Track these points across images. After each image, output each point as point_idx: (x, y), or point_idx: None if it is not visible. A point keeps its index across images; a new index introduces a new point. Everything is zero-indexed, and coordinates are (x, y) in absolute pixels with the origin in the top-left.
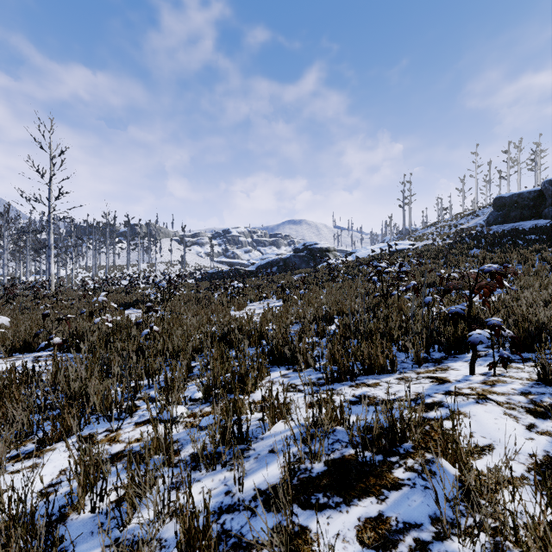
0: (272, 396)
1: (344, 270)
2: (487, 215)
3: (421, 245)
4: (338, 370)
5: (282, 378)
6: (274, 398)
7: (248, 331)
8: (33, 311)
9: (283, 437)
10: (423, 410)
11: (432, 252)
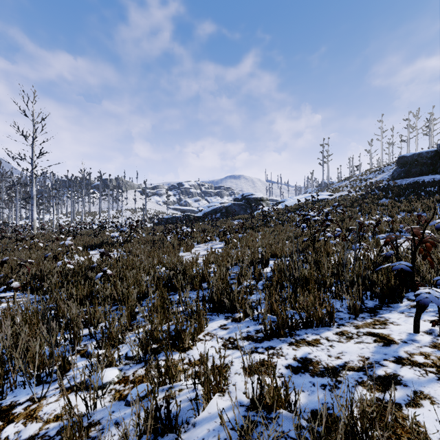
0: (206, 368)
1: (275, 216)
2: (392, 171)
3: (338, 195)
4: (277, 325)
5: (221, 329)
6: (209, 370)
7: (192, 275)
8: (10, 253)
9: (218, 424)
10: (378, 387)
11: (348, 201)
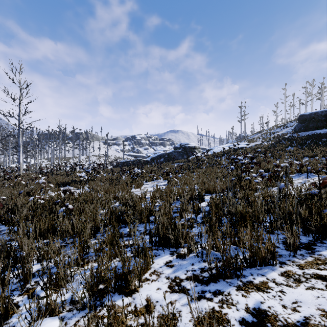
0: None
1: (206, 160)
2: (293, 126)
3: (253, 145)
4: (223, 267)
5: (166, 267)
6: None
7: (140, 210)
8: None
9: None
10: None
11: (261, 149)
